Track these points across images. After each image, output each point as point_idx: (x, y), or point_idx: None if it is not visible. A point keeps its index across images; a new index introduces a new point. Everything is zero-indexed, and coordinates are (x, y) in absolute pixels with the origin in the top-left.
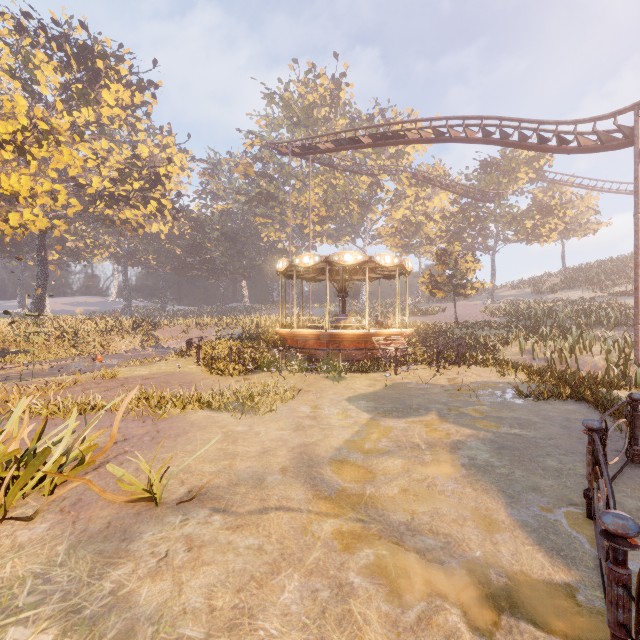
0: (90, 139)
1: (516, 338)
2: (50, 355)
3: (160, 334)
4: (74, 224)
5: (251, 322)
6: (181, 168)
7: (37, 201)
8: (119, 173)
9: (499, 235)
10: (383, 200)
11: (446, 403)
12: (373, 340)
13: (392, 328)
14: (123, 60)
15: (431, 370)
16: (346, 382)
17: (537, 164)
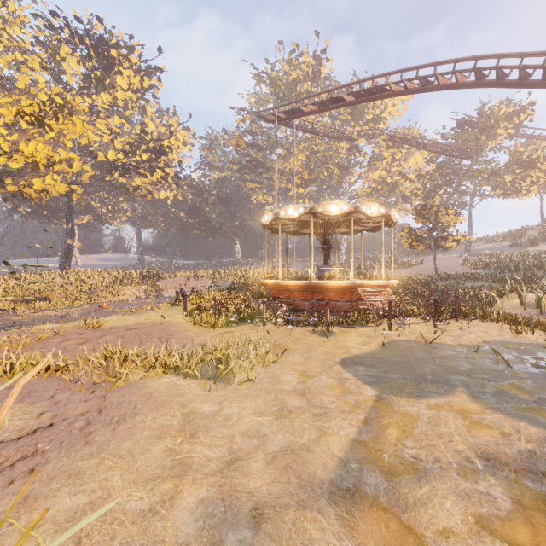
0: (105, 117)
1: (512, 290)
2: (67, 302)
3: (163, 284)
4: (99, 193)
5: (241, 274)
6: (184, 143)
7: (55, 167)
8: (130, 146)
9: (476, 191)
10: (361, 162)
11: (469, 373)
12: (359, 291)
13: (377, 279)
14: (134, 50)
15: (427, 324)
16: (335, 338)
17: (517, 119)
